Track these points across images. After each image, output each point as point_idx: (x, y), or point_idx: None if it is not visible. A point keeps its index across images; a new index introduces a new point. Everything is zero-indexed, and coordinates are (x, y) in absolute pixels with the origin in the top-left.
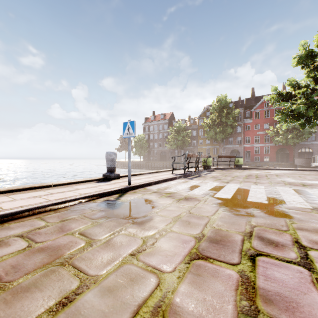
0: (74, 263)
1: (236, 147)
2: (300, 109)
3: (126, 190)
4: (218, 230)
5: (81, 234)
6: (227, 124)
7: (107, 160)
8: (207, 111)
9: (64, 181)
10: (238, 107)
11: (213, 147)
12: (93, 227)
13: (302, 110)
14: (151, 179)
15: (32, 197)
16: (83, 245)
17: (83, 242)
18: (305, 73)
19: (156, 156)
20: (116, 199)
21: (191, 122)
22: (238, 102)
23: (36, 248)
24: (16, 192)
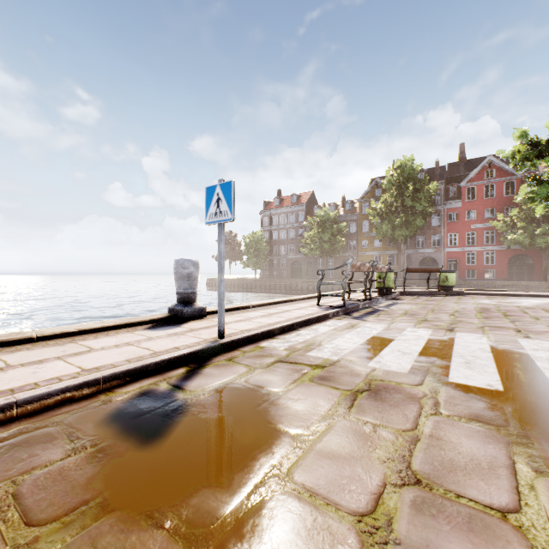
0: None
1: (431, 253)
2: None
3: (210, 353)
4: None
5: None
6: (414, 211)
7: (176, 277)
8: (377, 187)
9: (74, 325)
10: (434, 179)
11: (388, 254)
12: None
13: None
14: (273, 320)
15: None
16: None
17: None
18: None
19: (283, 270)
20: (171, 391)
21: (347, 209)
22: (434, 170)
23: None
24: None
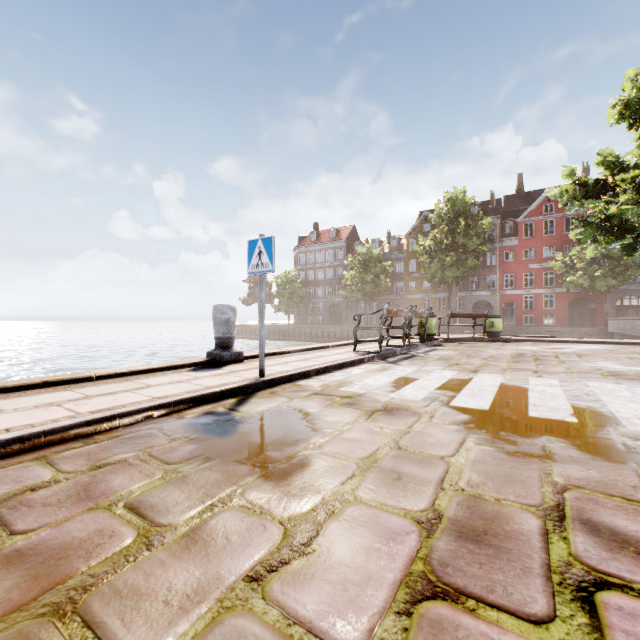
0: (91, 606)
1: (486, 297)
2: (627, 214)
3: (254, 389)
4: (475, 499)
5: (131, 509)
6: (466, 250)
7: (215, 322)
8: (426, 222)
9: (123, 367)
10: (489, 213)
11: (438, 297)
12: (163, 488)
13: (631, 216)
14: (309, 364)
15: (43, 404)
16: (128, 542)
17: (131, 534)
18: (637, 139)
19: (320, 315)
20: (228, 412)
21: (392, 246)
22: (489, 203)
23: (4, 551)
24: (11, 393)
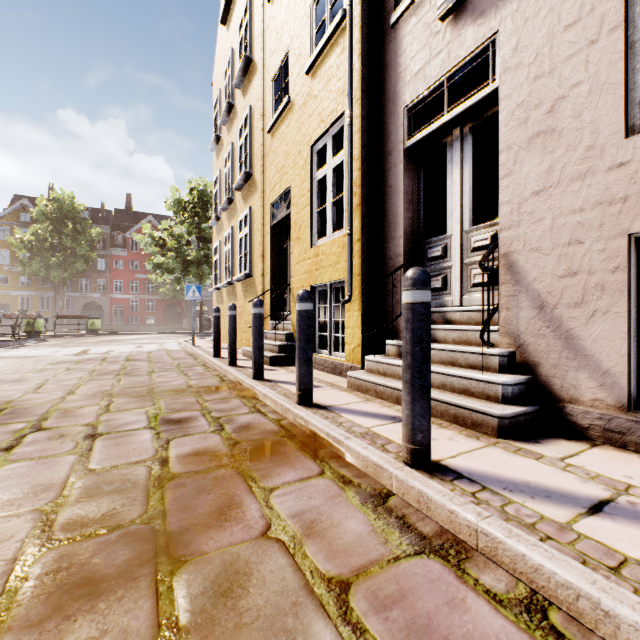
0: None
1: (97, 298)
2: (170, 264)
3: None
4: (64, 360)
5: None
6: (76, 253)
7: None
8: (25, 211)
9: None
10: (100, 221)
11: (42, 295)
12: None
13: (172, 266)
14: None
15: None
16: None
17: None
18: (179, 222)
19: None
20: None
21: None
22: (100, 211)
23: None
24: None
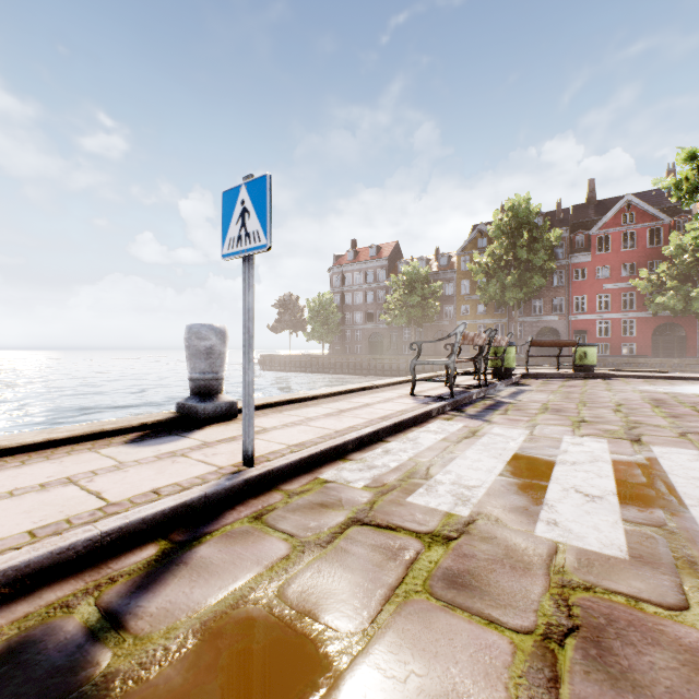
0: None
1: (552, 322)
2: None
3: (222, 501)
4: None
5: None
6: (531, 267)
7: (188, 353)
8: (481, 236)
9: None
10: (555, 225)
11: (495, 323)
12: None
13: None
14: (344, 423)
15: None
16: None
17: None
18: None
19: (359, 344)
20: (88, 637)
21: (441, 265)
22: (555, 213)
23: None
24: None
